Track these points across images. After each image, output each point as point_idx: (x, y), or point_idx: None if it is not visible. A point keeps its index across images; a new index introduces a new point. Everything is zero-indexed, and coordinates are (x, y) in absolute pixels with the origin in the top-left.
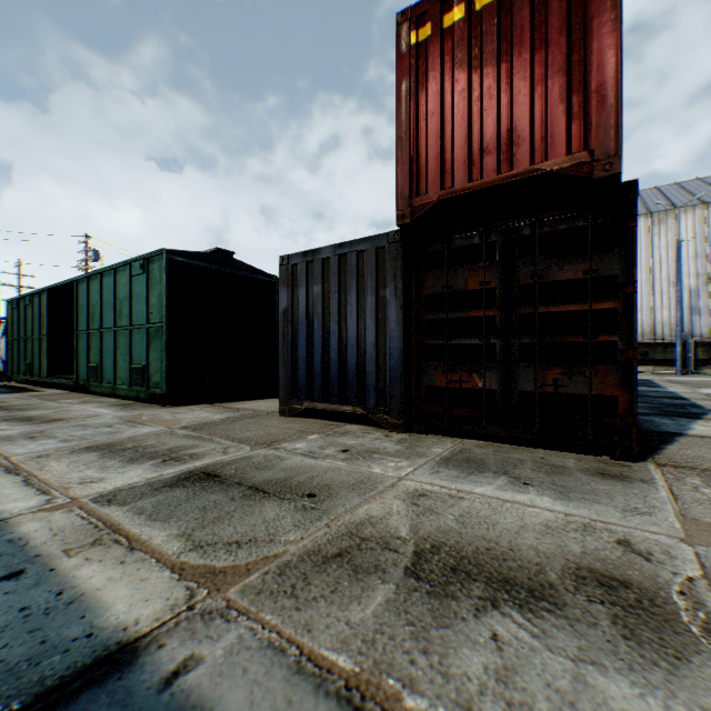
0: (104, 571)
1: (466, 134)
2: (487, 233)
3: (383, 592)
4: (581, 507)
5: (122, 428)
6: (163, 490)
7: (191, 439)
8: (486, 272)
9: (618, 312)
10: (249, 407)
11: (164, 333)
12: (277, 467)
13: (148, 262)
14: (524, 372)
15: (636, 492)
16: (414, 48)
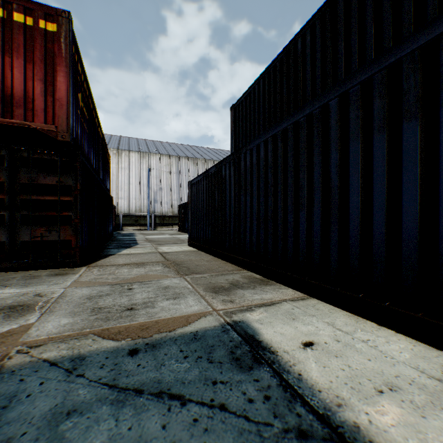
0: None
1: None
2: None
3: None
4: (31, 288)
5: None
6: None
7: None
8: None
9: (73, 202)
10: None
11: None
12: None
13: None
14: (25, 230)
15: (66, 278)
16: None
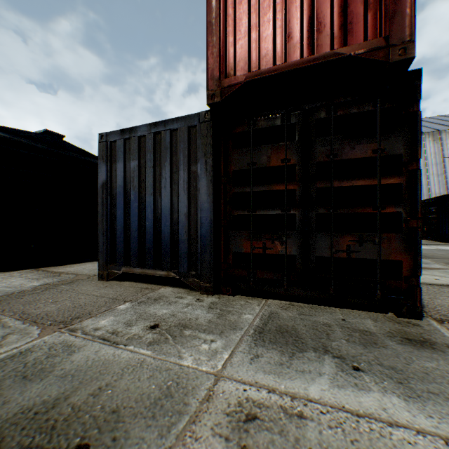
0: None
1: (271, 21)
2: (287, 116)
3: None
4: (444, 413)
5: None
6: None
7: None
8: (286, 151)
9: (402, 187)
10: (74, 270)
11: None
12: (56, 370)
13: None
14: (321, 240)
15: None
16: None
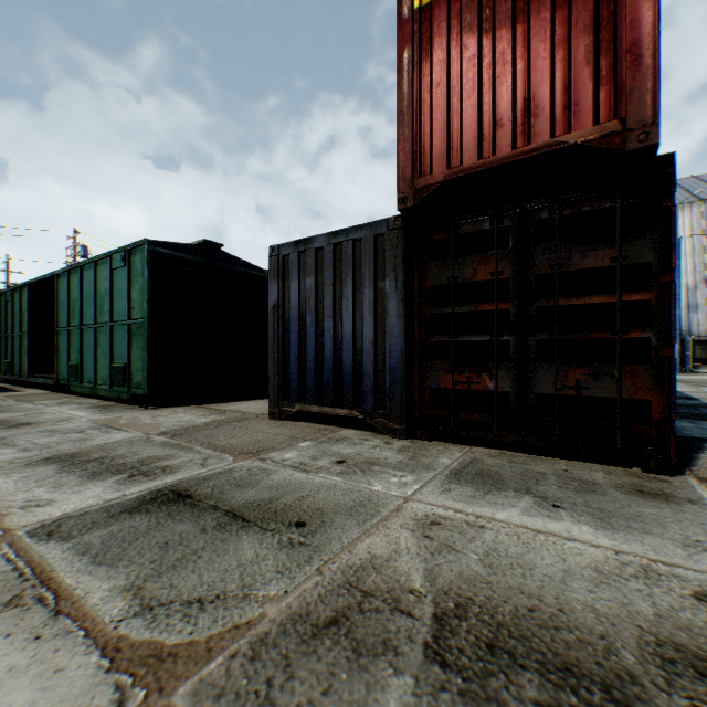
0: (8, 654)
1: (476, 106)
2: (498, 218)
3: (398, 693)
4: (631, 539)
5: (94, 434)
6: (121, 517)
7: (168, 447)
8: (497, 261)
9: (651, 305)
10: (237, 408)
11: (146, 330)
12: (261, 483)
13: (129, 254)
14: (542, 373)
15: (689, 518)
16: (418, 12)
